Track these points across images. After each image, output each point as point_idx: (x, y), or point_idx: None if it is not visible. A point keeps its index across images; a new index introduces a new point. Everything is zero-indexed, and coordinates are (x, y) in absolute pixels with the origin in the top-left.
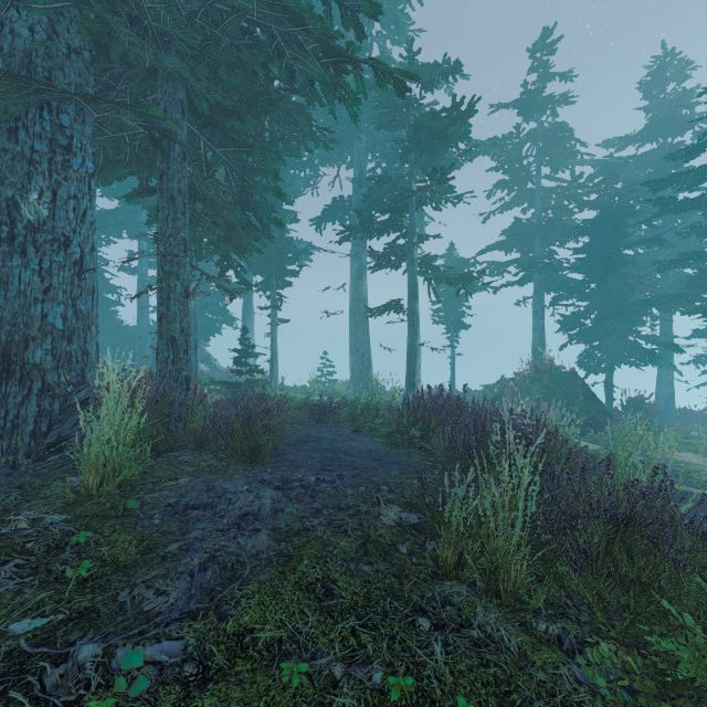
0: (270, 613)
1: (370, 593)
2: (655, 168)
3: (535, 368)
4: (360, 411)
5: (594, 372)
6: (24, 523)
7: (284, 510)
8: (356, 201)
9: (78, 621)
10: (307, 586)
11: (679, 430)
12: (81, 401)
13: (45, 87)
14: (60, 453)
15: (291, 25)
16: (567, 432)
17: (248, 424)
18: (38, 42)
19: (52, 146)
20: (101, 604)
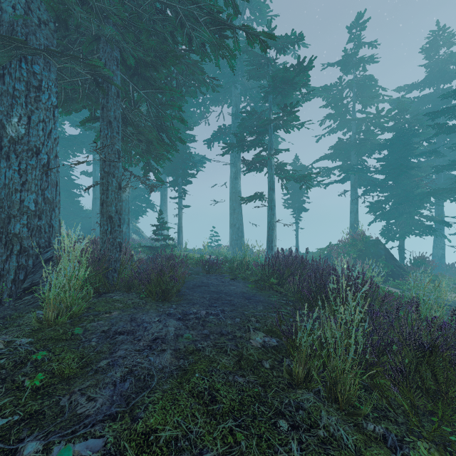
0: (169, 416)
1: (243, 400)
2: (432, 105)
3: (352, 237)
4: (236, 265)
5: (392, 240)
6: (1, 344)
7: (183, 336)
8: (233, 128)
9: (29, 421)
10: (198, 393)
11: (450, 279)
12: (47, 259)
13: (22, 46)
14: (32, 294)
15: (189, 4)
16: (376, 280)
17: (159, 275)
18: (18, 16)
19: (28, 86)
20: (47, 408)
